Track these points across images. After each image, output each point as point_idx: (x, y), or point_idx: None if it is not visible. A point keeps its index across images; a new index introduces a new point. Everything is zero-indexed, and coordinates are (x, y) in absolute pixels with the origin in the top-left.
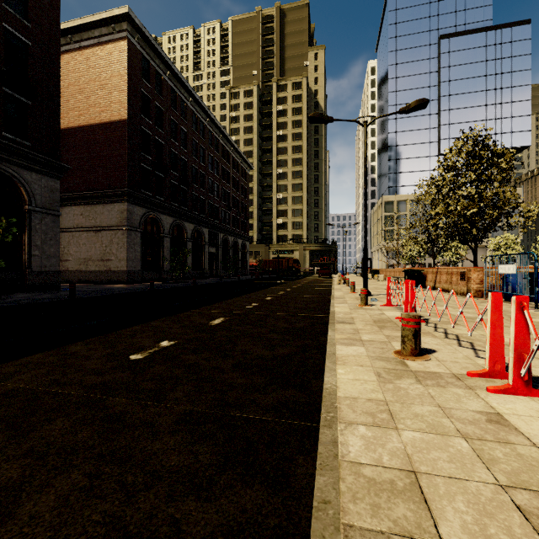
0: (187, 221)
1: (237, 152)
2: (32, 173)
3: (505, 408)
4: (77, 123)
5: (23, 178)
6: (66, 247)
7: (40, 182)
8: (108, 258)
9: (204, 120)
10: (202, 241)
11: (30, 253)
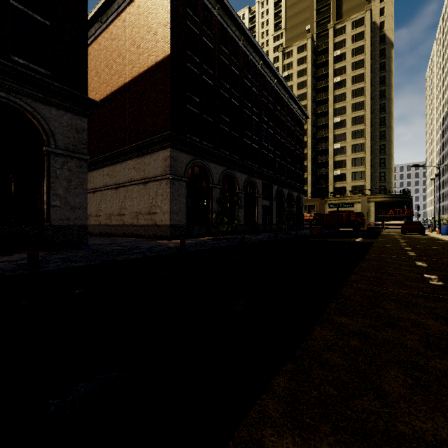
0: (238, 171)
1: (291, 100)
2: (51, 108)
3: None
4: (130, 76)
5: (39, 114)
6: (123, 201)
7: (61, 119)
8: (154, 212)
9: (257, 63)
10: (255, 193)
11: (49, 204)
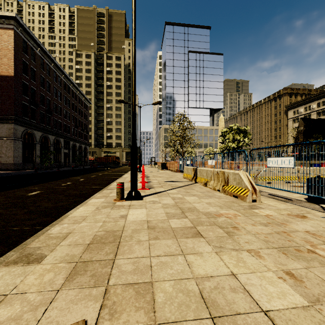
0: (50, 134)
1: (81, 94)
2: None
3: (138, 184)
4: None
5: None
6: None
7: None
8: None
9: (61, 76)
10: (60, 146)
11: None
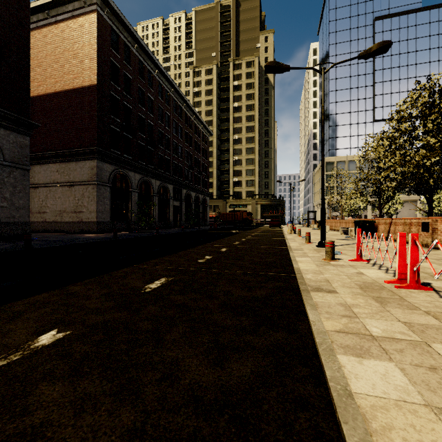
0: (153, 178)
1: (198, 120)
2: None
3: None
4: (53, 89)
5: None
6: (44, 200)
7: (8, 137)
8: (80, 211)
9: (169, 90)
10: (167, 196)
11: None
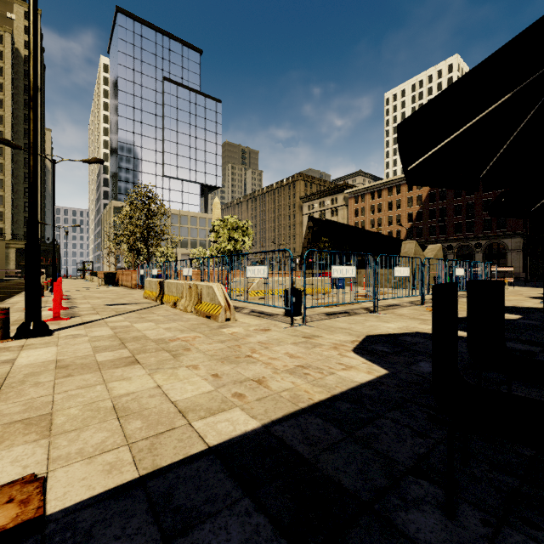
0: None
1: None
2: None
3: (46, 312)
4: None
5: None
6: None
7: None
8: None
9: None
10: None
11: None
